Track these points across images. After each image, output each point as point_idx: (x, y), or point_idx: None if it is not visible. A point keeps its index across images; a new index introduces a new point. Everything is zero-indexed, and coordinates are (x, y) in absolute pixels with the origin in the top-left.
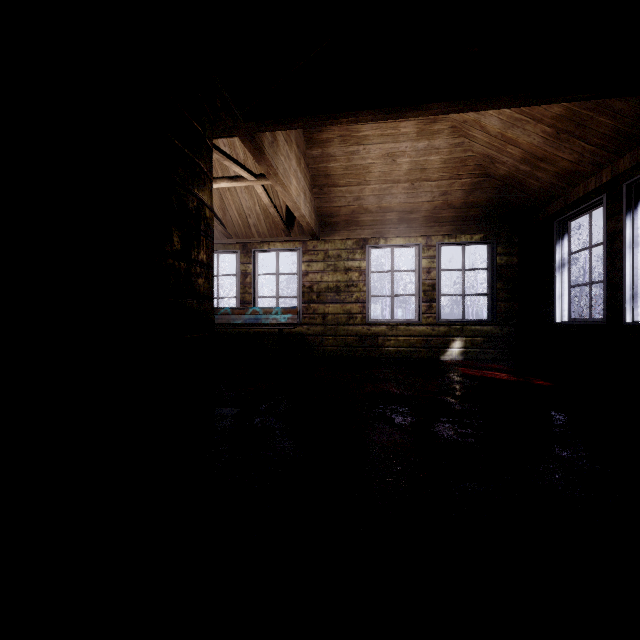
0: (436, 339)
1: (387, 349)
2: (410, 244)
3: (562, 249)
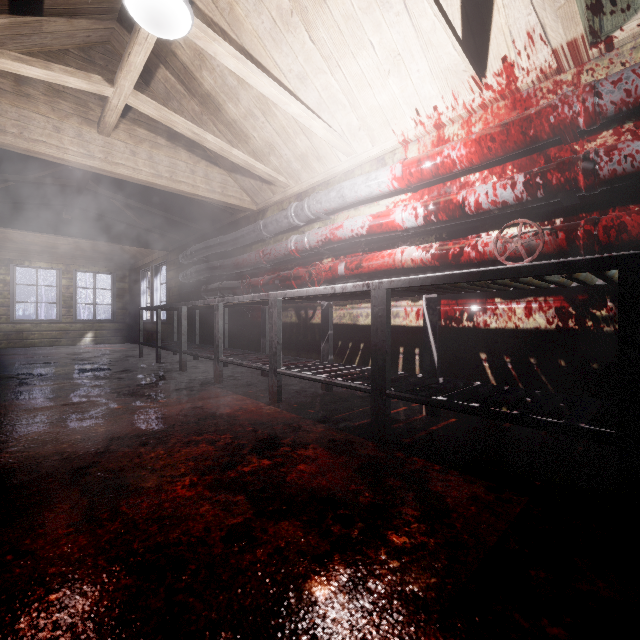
0: (74, 332)
1: (32, 341)
2: (53, 268)
3: (144, 285)
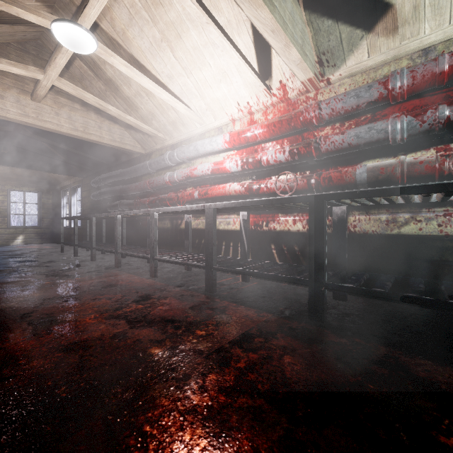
0: (8, 235)
1: None
2: None
3: (64, 201)
